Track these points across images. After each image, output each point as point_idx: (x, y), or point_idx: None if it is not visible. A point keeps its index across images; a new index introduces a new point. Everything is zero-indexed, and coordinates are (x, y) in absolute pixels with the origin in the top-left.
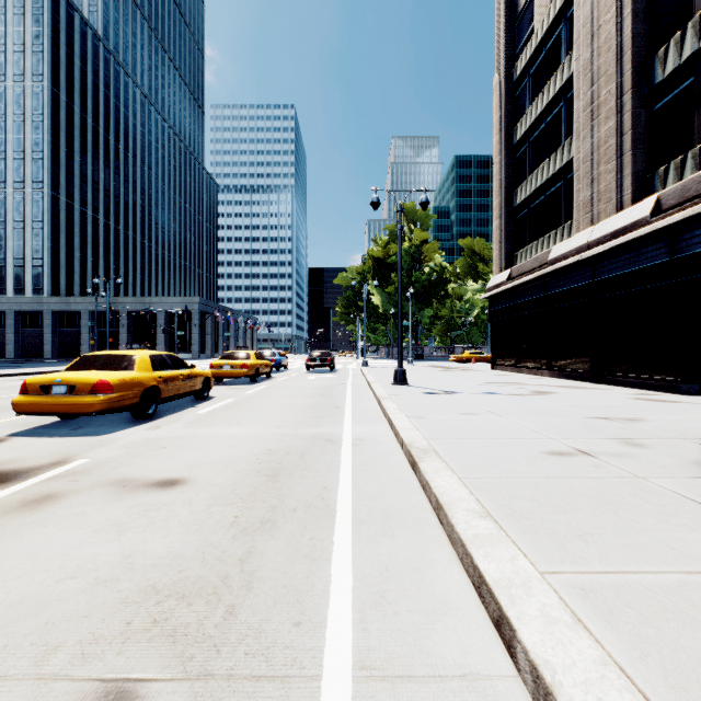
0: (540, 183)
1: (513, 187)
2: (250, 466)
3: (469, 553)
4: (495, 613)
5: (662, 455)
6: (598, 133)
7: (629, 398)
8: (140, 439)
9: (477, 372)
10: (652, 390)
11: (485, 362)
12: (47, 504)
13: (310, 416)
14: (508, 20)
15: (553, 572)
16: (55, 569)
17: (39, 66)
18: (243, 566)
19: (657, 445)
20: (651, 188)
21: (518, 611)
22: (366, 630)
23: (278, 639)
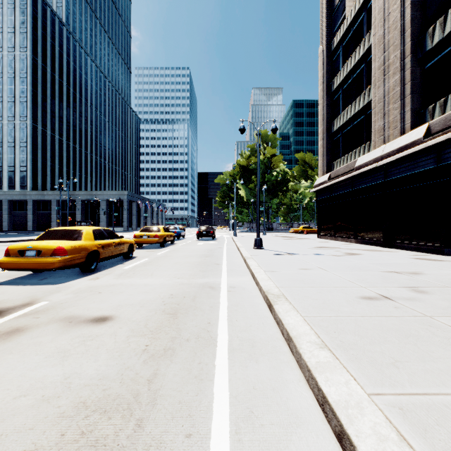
0: (349, 117)
1: (331, 120)
2: (158, 306)
3: (314, 377)
4: (337, 428)
5: (439, 299)
6: (388, 83)
7: (410, 258)
8: (85, 287)
9: (308, 240)
10: (424, 252)
11: (313, 233)
12: (15, 335)
13: (199, 270)
14: (328, 10)
15: (377, 394)
16: (14, 388)
17: (24, 41)
18: (150, 386)
19: (435, 291)
20: (423, 119)
21: (356, 429)
22: (240, 441)
23: (174, 449)
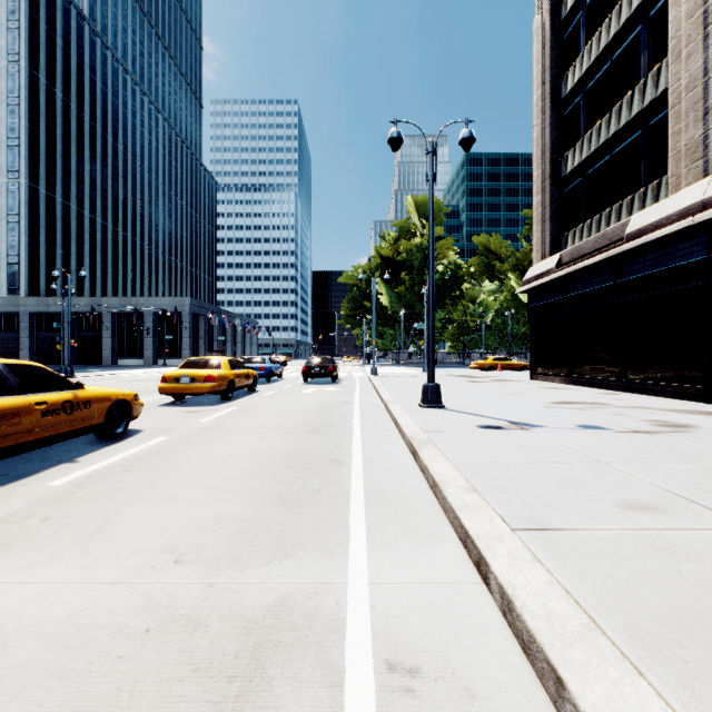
0: (605, 138)
1: (560, 153)
2: None
3: None
4: None
5: None
6: None
7: None
8: None
9: (518, 384)
10: None
11: (512, 369)
12: None
13: (276, 499)
14: None
15: None
16: None
17: (15, 44)
18: None
19: None
20: None
21: None
22: None
23: None
